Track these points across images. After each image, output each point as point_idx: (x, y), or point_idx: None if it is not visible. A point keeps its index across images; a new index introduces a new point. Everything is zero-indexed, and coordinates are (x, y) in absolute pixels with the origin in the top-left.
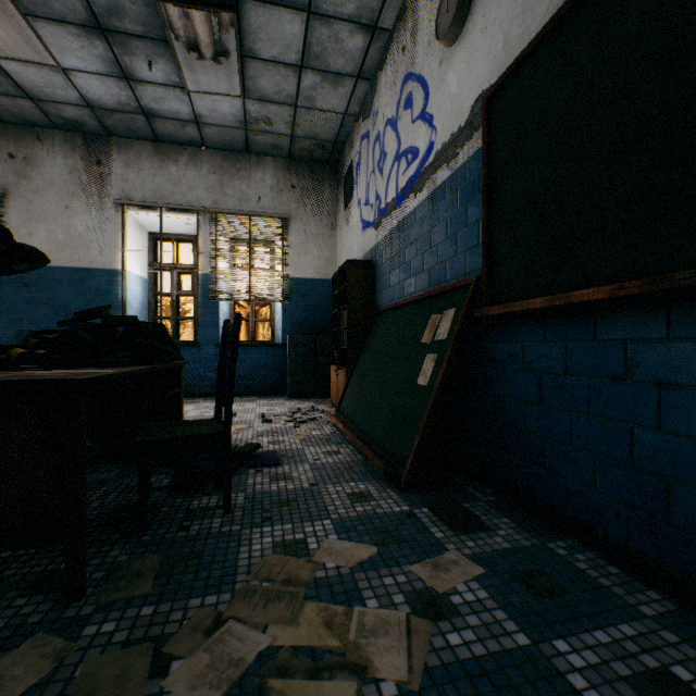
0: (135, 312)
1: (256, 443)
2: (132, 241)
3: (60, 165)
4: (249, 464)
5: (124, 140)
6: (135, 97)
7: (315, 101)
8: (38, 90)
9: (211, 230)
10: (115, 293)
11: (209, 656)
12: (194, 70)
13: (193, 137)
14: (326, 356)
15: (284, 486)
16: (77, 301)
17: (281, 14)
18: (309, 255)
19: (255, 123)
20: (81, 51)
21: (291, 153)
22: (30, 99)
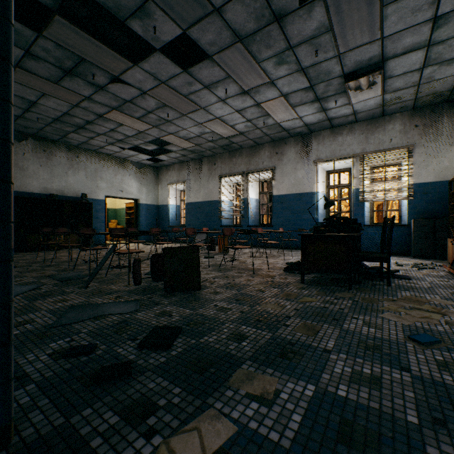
0: (320, 210)
1: (396, 269)
2: (319, 178)
3: (292, 152)
4: (393, 277)
5: (317, 133)
6: (325, 115)
7: (433, 77)
8: (289, 127)
9: (360, 164)
10: (313, 202)
11: (393, 303)
12: (356, 96)
13: (350, 120)
14: (444, 232)
15: (413, 285)
16: (298, 207)
17: (408, 55)
18: (429, 166)
19: (388, 102)
20: (308, 109)
21: (414, 106)
22: (285, 131)
